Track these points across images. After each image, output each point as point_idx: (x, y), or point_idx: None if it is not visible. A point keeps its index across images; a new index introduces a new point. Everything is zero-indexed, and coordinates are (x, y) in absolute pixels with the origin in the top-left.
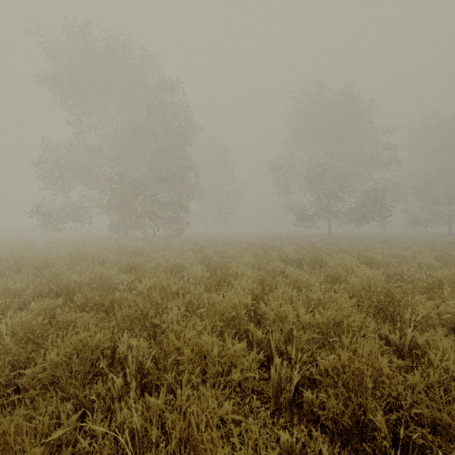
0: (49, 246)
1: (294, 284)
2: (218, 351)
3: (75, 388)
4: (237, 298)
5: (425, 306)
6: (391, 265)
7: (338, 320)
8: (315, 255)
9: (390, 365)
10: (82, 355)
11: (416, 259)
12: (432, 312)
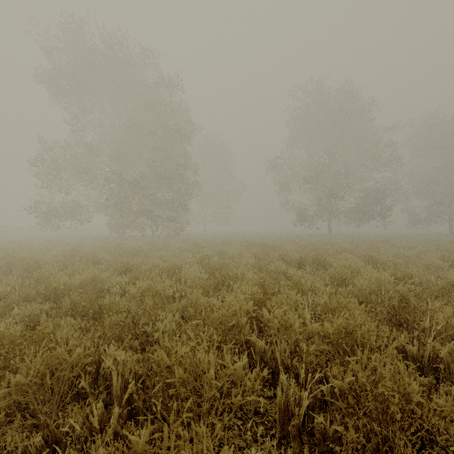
0: (44, 246)
1: (298, 286)
2: (215, 371)
3: (45, 416)
4: (237, 303)
5: (444, 313)
6: (398, 266)
7: (349, 329)
8: (317, 255)
9: (418, 388)
10: (58, 373)
11: (421, 260)
12: (453, 320)
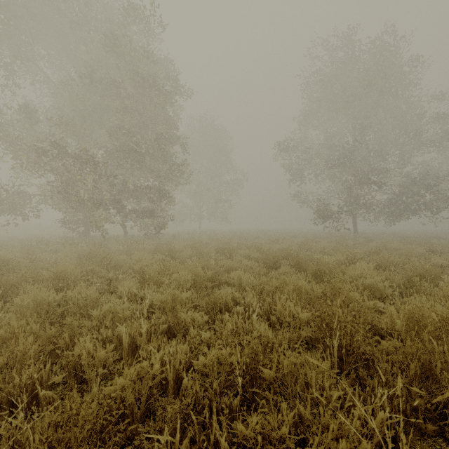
0: None
1: None
2: None
3: None
4: None
5: None
6: None
7: None
8: None
9: None
10: None
11: None
12: None
